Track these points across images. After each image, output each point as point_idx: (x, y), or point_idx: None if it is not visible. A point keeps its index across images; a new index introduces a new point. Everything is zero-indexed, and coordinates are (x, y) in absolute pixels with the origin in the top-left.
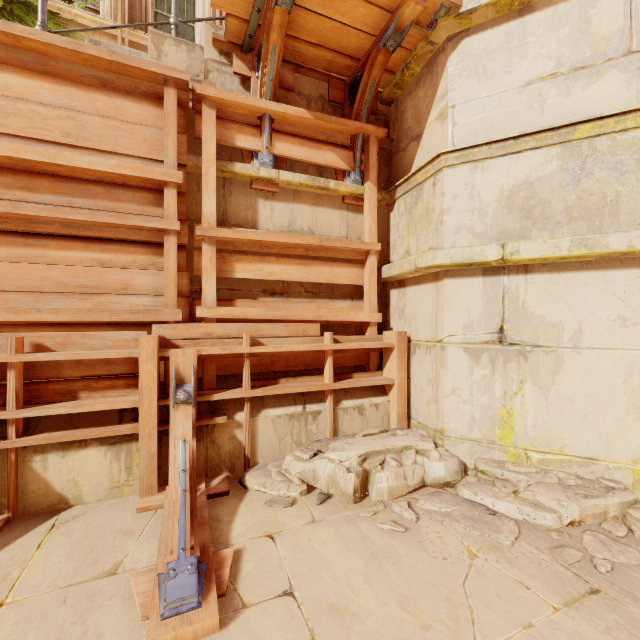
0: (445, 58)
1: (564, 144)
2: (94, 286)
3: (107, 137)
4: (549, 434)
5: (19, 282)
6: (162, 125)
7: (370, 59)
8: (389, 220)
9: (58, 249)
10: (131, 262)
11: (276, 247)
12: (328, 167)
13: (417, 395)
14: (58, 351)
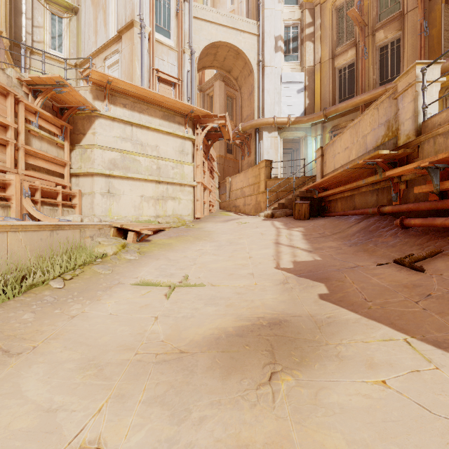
0: (95, 120)
1: (121, 153)
2: None
3: None
4: (119, 212)
5: None
6: (6, 105)
7: (73, 108)
8: (71, 154)
9: None
10: None
11: (40, 155)
12: (52, 132)
13: (85, 208)
14: None
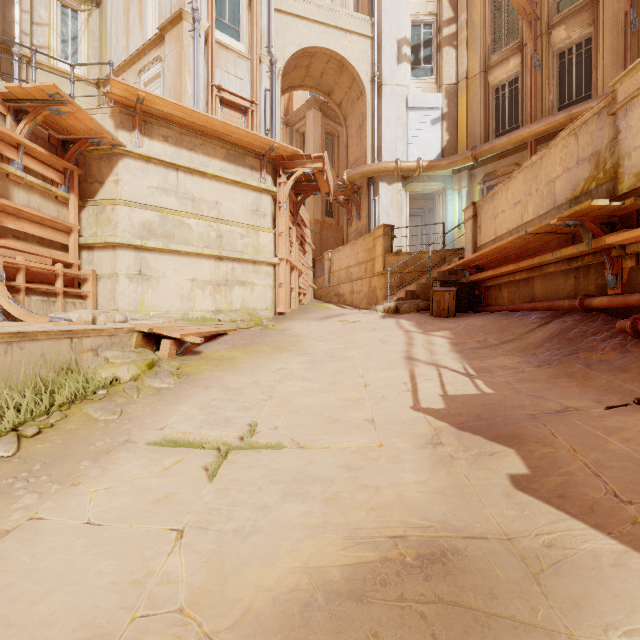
0: (118, 160)
1: (161, 213)
2: None
3: None
4: (156, 306)
5: None
6: None
7: (82, 141)
8: (81, 215)
9: None
10: None
11: (26, 215)
12: (48, 178)
13: (102, 299)
14: None
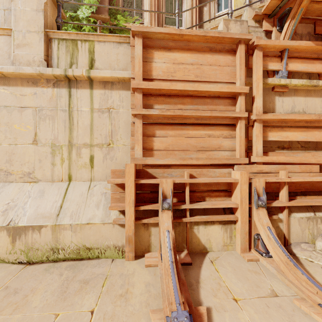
0: None
1: None
2: (206, 147)
3: (212, 75)
4: None
5: (179, 146)
6: (234, 64)
7: None
8: None
9: (192, 130)
10: (221, 134)
11: (289, 122)
12: (313, 73)
13: None
14: (198, 178)
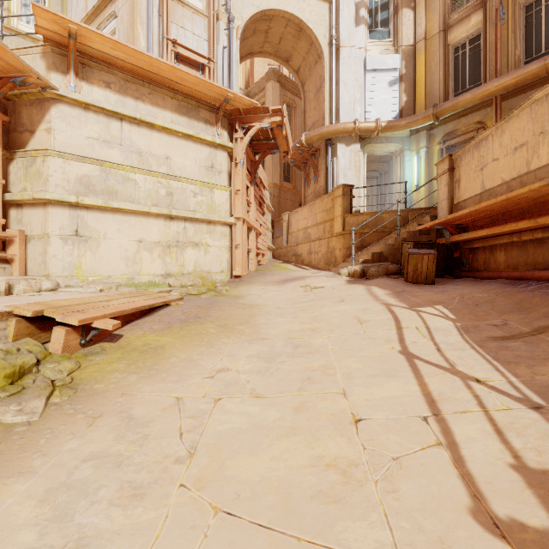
0: (50, 105)
1: (101, 167)
2: None
3: None
4: (96, 270)
5: None
6: None
7: (2, 81)
8: (9, 168)
9: None
10: None
11: None
12: None
13: (32, 263)
14: None
